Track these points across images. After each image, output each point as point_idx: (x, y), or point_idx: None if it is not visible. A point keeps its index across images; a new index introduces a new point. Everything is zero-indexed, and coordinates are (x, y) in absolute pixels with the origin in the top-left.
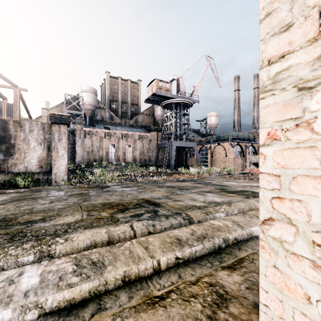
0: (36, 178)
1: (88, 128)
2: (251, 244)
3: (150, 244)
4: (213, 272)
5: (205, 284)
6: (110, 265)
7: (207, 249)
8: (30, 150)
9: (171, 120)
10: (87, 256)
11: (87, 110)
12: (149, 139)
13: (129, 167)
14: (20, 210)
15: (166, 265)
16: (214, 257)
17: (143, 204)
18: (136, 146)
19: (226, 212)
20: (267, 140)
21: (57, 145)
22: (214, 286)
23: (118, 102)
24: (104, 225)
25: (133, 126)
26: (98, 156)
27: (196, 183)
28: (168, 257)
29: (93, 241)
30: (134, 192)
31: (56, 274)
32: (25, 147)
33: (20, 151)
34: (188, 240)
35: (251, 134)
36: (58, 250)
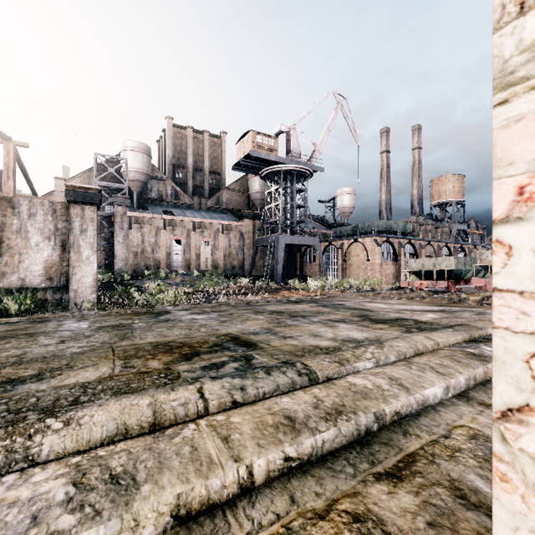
0: (40, 298)
1: (135, 213)
2: (425, 423)
3: (233, 429)
4: (360, 487)
5: (345, 516)
6: (147, 482)
7: (345, 435)
8: (30, 249)
9: (276, 199)
10: (101, 461)
11: (134, 181)
12: (239, 231)
13: (205, 278)
14: (0, 357)
15: (265, 475)
16: (359, 453)
17: (227, 345)
18: (218, 243)
19: (375, 360)
20: (515, 206)
21: (78, 240)
22: (363, 522)
23: (188, 168)
24: (150, 386)
25: (213, 209)
26: (153, 260)
27: (319, 306)
28: (269, 458)
29: (121, 424)
30: (212, 322)
31: (27, 508)
32: (21, 243)
33: (11, 250)
34: (309, 419)
35: (409, 223)
36: (48, 446)
